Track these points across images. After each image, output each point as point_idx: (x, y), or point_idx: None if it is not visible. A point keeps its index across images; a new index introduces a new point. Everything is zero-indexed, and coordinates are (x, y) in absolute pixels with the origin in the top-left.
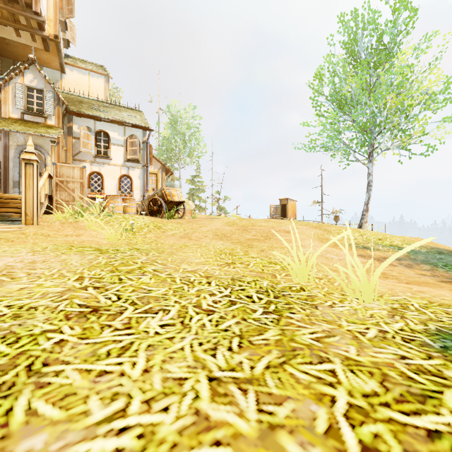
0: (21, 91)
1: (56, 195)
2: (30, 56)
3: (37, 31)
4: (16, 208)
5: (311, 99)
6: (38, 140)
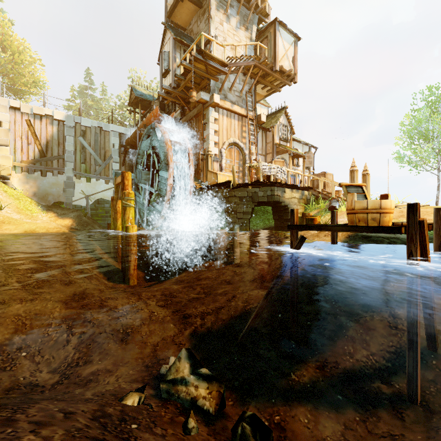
0: (281, 127)
1: (326, 190)
2: (287, 106)
3: (278, 88)
4: (336, 196)
5: (408, 133)
6: (284, 156)
